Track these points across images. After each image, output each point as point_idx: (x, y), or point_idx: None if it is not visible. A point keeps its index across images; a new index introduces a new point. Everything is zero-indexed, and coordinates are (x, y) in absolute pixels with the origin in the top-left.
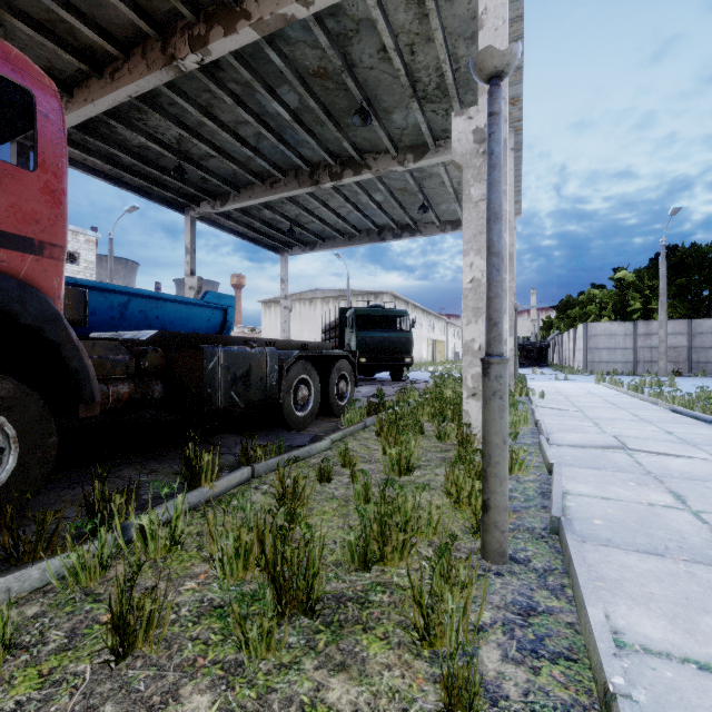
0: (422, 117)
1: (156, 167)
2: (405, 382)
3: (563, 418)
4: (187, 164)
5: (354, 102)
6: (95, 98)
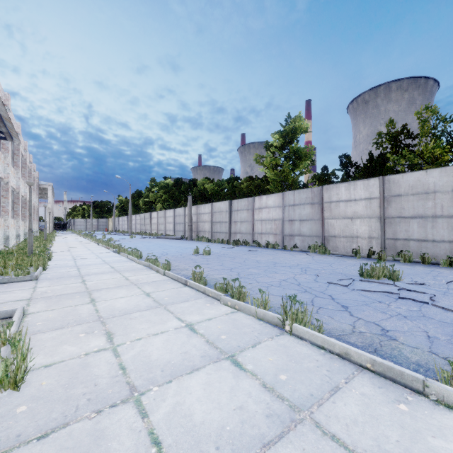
0: None
1: None
2: None
3: (59, 234)
4: None
5: None
6: None
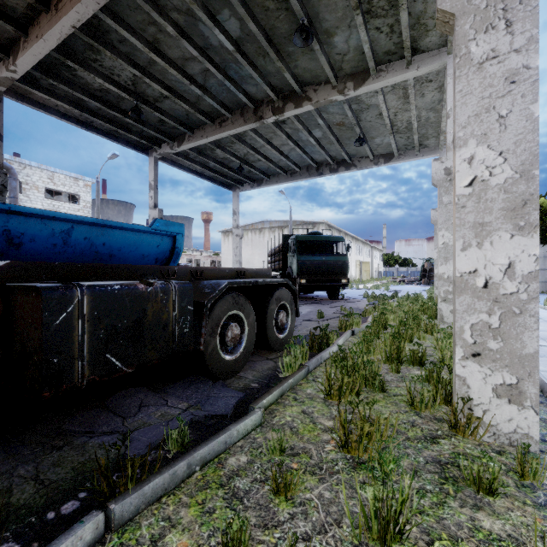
0: (365, 34)
1: (117, 110)
2: (341, 300)
3: (546, 360)
4: (143, 105)
5: (295, 25)
6: (43, 32)
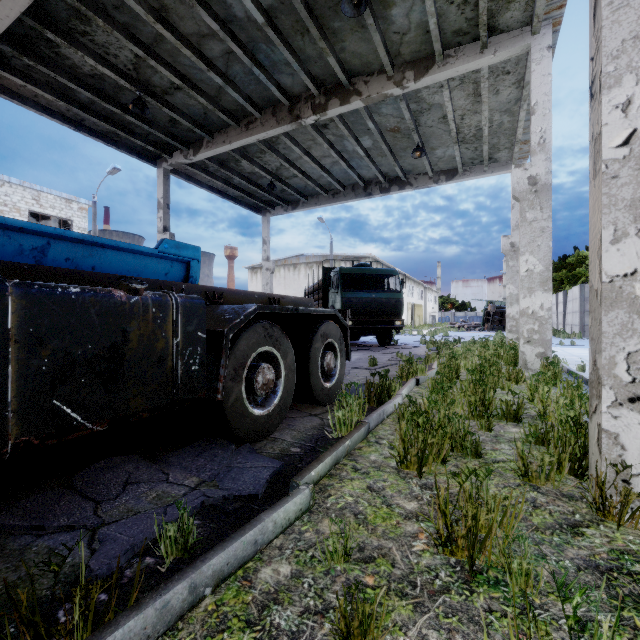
0: (432, 4)
1: (116, 104)
2: (394, 347)
3: None
4: (149, 97)
5: None
6: None
